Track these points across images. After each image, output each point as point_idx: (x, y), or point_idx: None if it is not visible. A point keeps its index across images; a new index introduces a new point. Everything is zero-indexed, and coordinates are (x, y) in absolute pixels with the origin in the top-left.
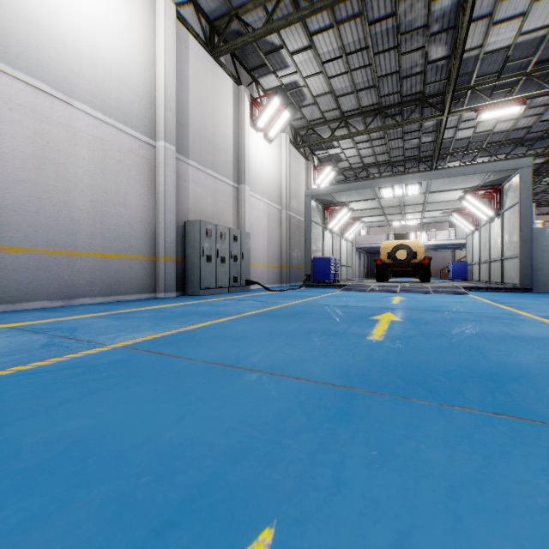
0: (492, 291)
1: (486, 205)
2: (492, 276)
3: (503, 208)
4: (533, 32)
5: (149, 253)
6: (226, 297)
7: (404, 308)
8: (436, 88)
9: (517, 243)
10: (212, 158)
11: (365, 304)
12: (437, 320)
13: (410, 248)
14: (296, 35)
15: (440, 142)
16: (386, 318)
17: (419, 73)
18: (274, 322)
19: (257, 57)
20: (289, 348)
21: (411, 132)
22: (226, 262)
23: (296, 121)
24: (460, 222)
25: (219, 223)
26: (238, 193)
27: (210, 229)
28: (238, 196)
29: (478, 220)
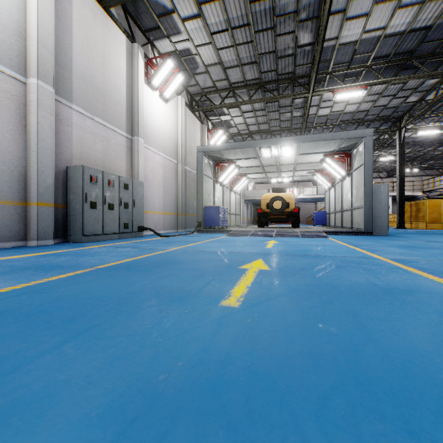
0: (345, 234)
1: (340, 166)
2: (344, 222)
3: (352, 168)
4: (374, 31)
5: (17, 198)
6: (109, 243)
7: (275, 253)
8: (303, 70)
9: (363, 196)
10: (101, 106)
11: (241, 250)
12: (305, 267)
13: (284, 199)
14: (186, 2)
15: (307, 116)
16: (255, 267)
17: (291, 55)
18: (120, 279)
19: (151, 18)
20: (83, 340)
21: (285, 106)
22: (116, 208)
23: (191, 87)
24: (321, 180)
25: (110, 171)
26: (131, 144)
27: (95, 175)
28: (131, 147)
29: (334, 178)
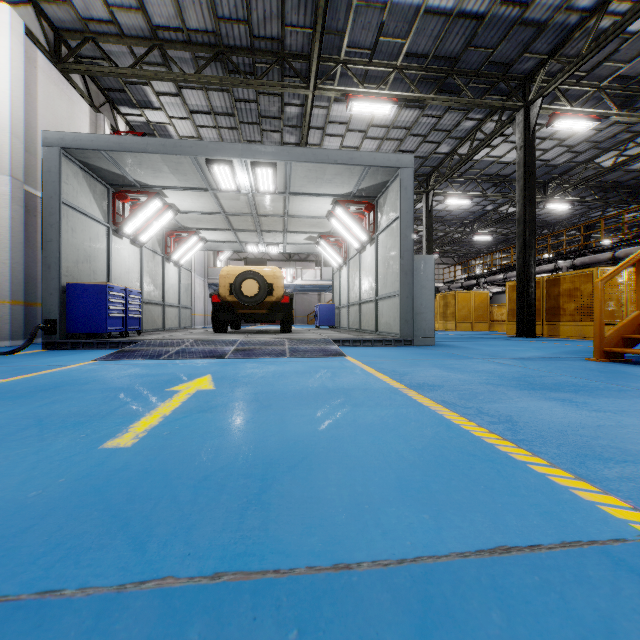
0: (371, 345)
1: (359, 224)
2: (364, 322)
3: (377, 229)
4: None
5: None
6: None
7: (20, 585)
8: (299, 43)
9: (397, 275)
10: None
11: None
12: None
13: (263, 278)
14: None
15: (305, 141)
16: None
17: None
18: None
19: None
20: None
21: (270, 118)
22: None
23: (52, 6)
24: (327, 253)
25: None
26: None
27: None
28: None
29: (346, 251)
